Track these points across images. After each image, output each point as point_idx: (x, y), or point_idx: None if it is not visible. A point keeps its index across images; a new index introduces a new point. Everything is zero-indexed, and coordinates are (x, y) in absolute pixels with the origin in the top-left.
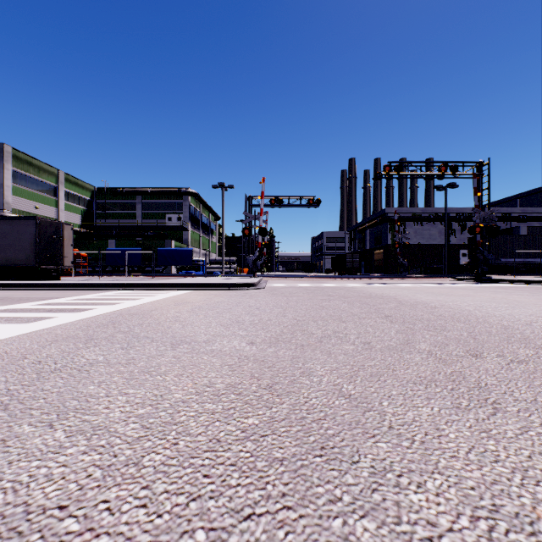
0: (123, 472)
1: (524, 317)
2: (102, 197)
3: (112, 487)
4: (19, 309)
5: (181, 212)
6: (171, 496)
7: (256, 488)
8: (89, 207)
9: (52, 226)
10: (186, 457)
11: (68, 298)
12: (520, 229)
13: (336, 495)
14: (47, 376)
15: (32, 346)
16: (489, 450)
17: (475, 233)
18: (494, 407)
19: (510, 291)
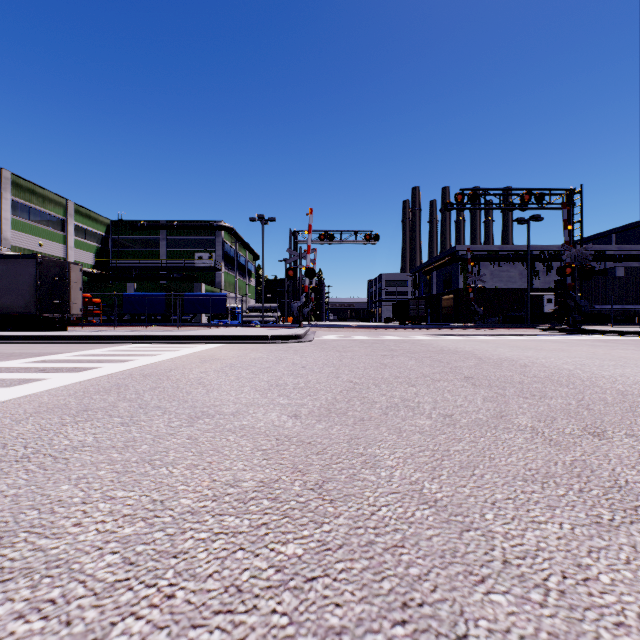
0: None
1: None
2: (119, 232)
3: None
4: (5, 368)
5: (213, 251)
6: None
7: None
8: (103, 243)
9: (57, 266)
10: (184, 626)
11: (70, 354)
12: (617, 271)
13: None
14: (7, 468)
15: (3, 421)
16: None
17: (565, 274)
18: None
19: (611, 345)
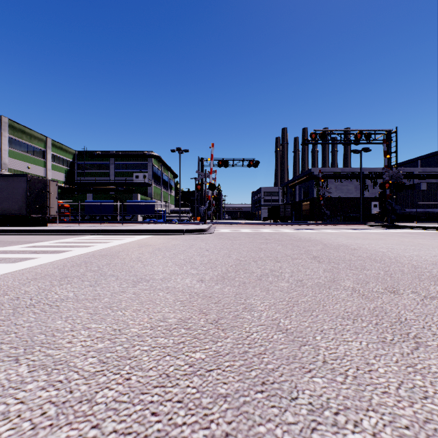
0: (76, 409)
1: (430, 257)
2: (81, 159)
3: (63, 426)
4: (9, 251)
5: (146, 171)
6: (119, 437)
7: (200, 427)
8: (71, 167)
9: (40, 182)
10: (137, 393)
11: (51, 241)
12: (421, 185)
13: (277, 436)
14: (21, 311)
15: (14, 284)
16: (418, 386)
17: (385, 188)
18: (415, 342)
19: (414, 236)
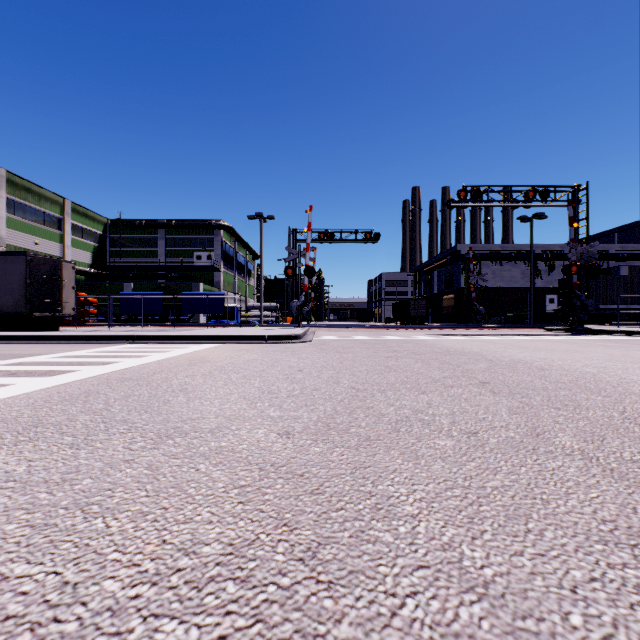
0: None
1: None
2: (116, 231)
3: None
4: None
5: (212, 250)
6: None
7: None
8: (101, 243)
9: (48, 264)
10: None
11: (52, 355)
12: (620, 270)
13: None
14: None
15: None
16: None
17: (571, 273)
18: None
19: (624, 345)
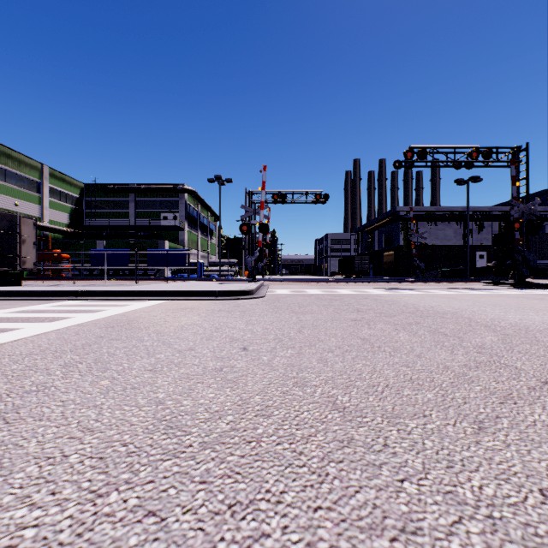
0: None
1: None
2: (92, 195)
3: None
4: None
5: (177, 211)
6: None
7: None
8: (78, 205)
9: (6, 219)
10: None
11: None
12: (545, 229)
13: None
14: None
15: None
16: None
17: (514, 229)
18: None
19: None
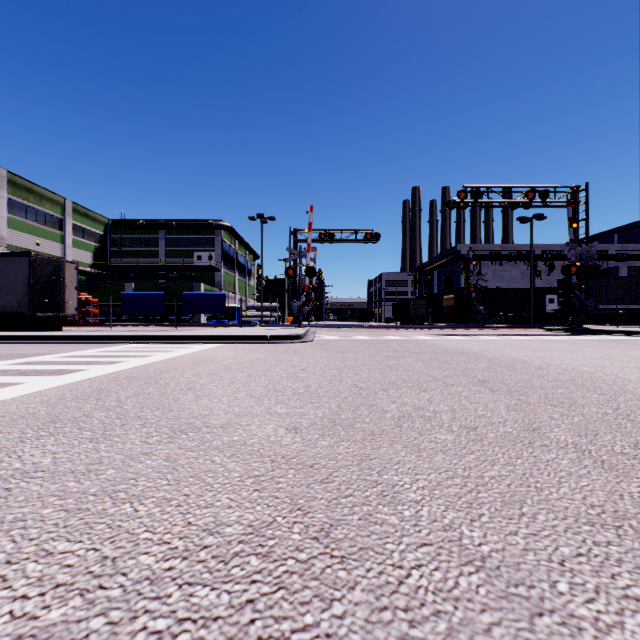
0: None
1: None
2: (117, 232)
3: None
4: None
5: (213, 250)
6: None
7: None
8: (102, 243)
9: (51, 264)
10: None
11: (58, 355)
12: (620, 270)
13: None
14: None
15: None
16: None
17: (570, 273)
18: None
19: (623, 345)
